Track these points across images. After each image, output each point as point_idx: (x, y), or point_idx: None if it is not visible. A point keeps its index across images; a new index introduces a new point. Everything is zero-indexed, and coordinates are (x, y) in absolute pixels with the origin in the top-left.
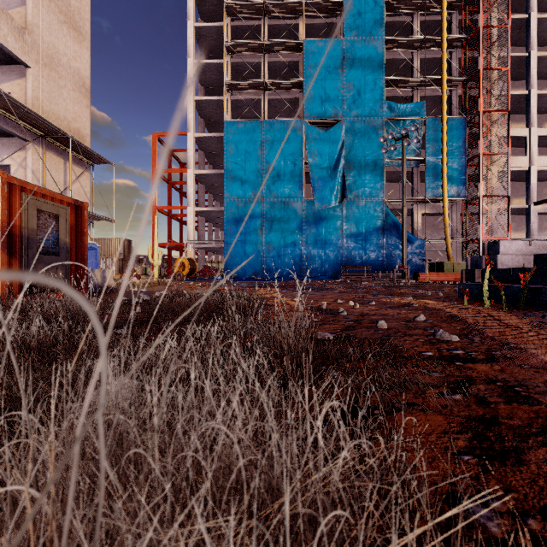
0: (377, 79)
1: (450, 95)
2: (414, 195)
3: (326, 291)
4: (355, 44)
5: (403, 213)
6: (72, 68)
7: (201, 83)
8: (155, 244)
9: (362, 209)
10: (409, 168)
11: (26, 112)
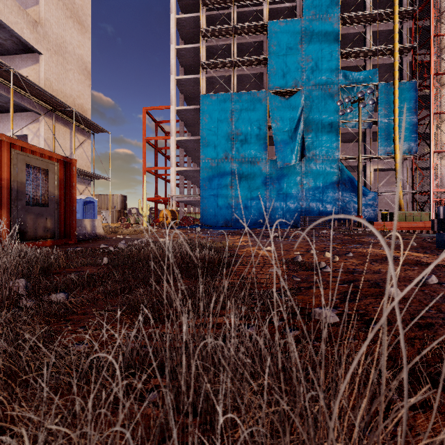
0: (333, 51)
1: (401, 62)
2: (367, 153)
3: (291, 239)
4: (313, 22)
5: (359, 168)
6: (76, 55)
7: (181, 65)
8: (144, 199)
9: (320, 166)
10: (362, 129)
11: (37, 89)
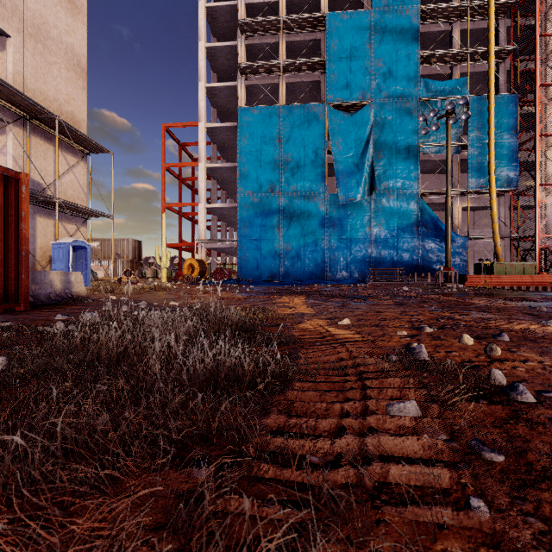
0: (411, 53)
1: (497, 70)
2: (454, 186)
3: (367, 301)
4: (385, 14)
5: (448, 204)
6: (64, 43)
7: (213, 70)
8: (163, 244)
9: (394, 203)
10: None
11: None
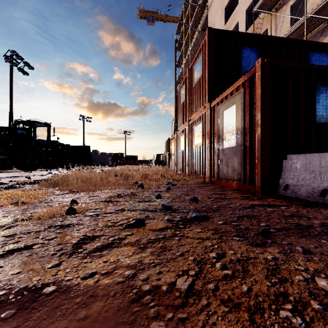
0: None
1: None
2: None
3: None
4: None
5: None
6: None
7: None
8: None
9: None
10: None
11: None
